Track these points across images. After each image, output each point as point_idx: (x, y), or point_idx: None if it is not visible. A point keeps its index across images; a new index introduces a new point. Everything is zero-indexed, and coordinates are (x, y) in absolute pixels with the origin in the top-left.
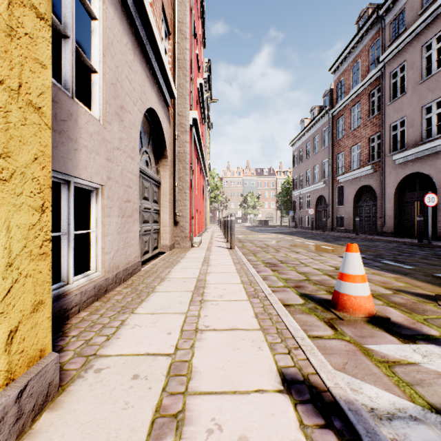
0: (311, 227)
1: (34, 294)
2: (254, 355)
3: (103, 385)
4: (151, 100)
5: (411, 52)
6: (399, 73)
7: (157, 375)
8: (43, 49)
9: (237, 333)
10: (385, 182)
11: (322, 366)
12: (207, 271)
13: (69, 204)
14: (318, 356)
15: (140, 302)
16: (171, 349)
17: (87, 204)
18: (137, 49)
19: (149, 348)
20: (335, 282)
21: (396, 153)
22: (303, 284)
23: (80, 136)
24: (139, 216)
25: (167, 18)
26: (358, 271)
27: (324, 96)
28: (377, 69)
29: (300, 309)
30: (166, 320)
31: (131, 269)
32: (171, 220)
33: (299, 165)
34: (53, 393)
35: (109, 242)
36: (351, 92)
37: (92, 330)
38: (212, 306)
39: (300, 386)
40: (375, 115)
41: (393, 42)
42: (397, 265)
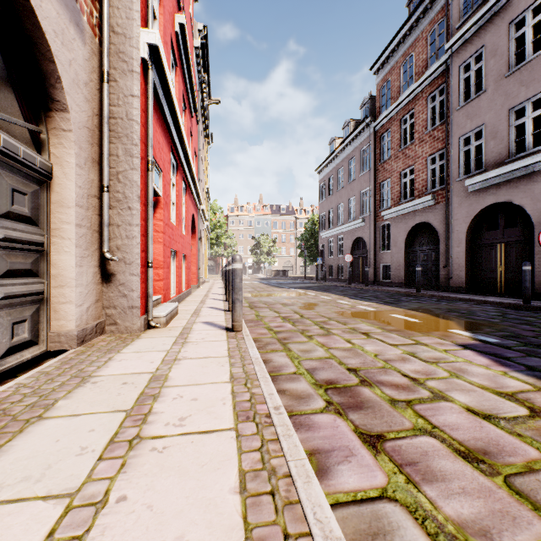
0: (349, 279)
1: None
2: None
3: None
4: None
5: (493, 32)
6: (473, 64)
7: None
8: None
9: None
10: (453, 217)
11: None
12: None
13: None
14: None
15: None
16: None
17: None
18: None
19: None
20: None
21: (470, 176)
22: None
23: None
24: None
25: None
26: None
27: (362, 106)
28: (441, 62)
29: None
30: None
31: None
32: (92, 269)
33: (328, 198)
34: None
35: None
36: (403, 96)
37: None
38: None
39: None
40: (436, 126)
41: (465, 21)
42: None
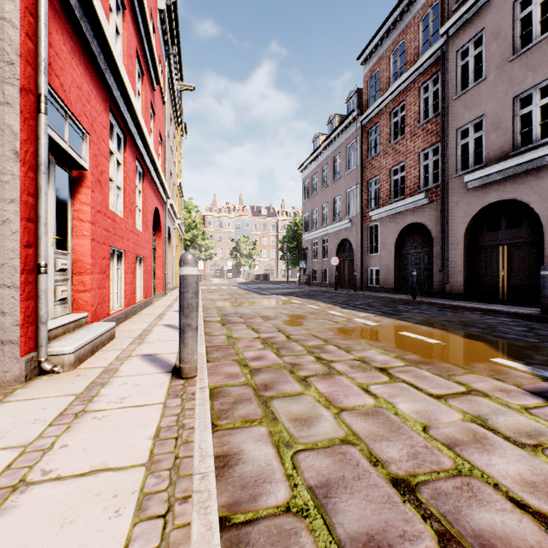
0: (335, 284)
1: None
2: None
3: None
4: None
5: (495, 13)
6: (472, 50)
7: None
8: None
9: None
10: (449, 217)
11: None
12: None
13: None
14: None
15: None
16: None
17: None
18: None
19: None
20: None
21: (469, 171)
22: None
23: None
24: None
25: None
26: None
27: (348, 100)
28: (436, 48)
29: None
30: None
31: None
32: None
33: (312, 198)
34: None
35: None
36: (393, 87)
37: None
38: None
39: None
40: (430, 118)
41: (463, 3)
42: None
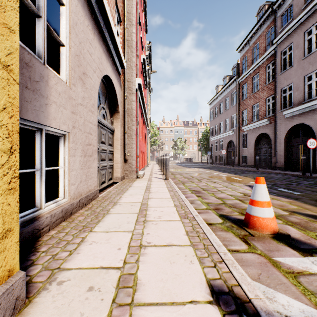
0: (224, 163)
1: (3, 223)
2: (187, 268)
3: (63, 297)
4: (107, 69)
5: (297, 36)
6: (288, 51)
7: (108, 287)
8: (11, 16)
9: (173, 249)
10: (277, 130)
11: (243, 278)
12: (148, 197)
13: (41, 146)
14: (238, 269)
15: (97, 222)
16: (120, 262)
17: (57, 146)
18: (96, 31)
19: (102, 262)
20: (244, 205)
21: (286, 109)
22: (221, 207)
23: (51, 94)
24: (98, 156)
25: (119, 10)
26: (265, 198)
27: (233, 69)
28: (272, 49)
29: (220, 227)
30: (117, 237)
31: (92, 195)
32: (122, 158)
33: (215, 119)
34: (20, 305)
35: (74, 176)
36: (253, 66)
37: (58, 246)
38: (153, 226)
39: (226, 298)
40: (270, 82)
41: (283, 29)
42: (289, 192)
